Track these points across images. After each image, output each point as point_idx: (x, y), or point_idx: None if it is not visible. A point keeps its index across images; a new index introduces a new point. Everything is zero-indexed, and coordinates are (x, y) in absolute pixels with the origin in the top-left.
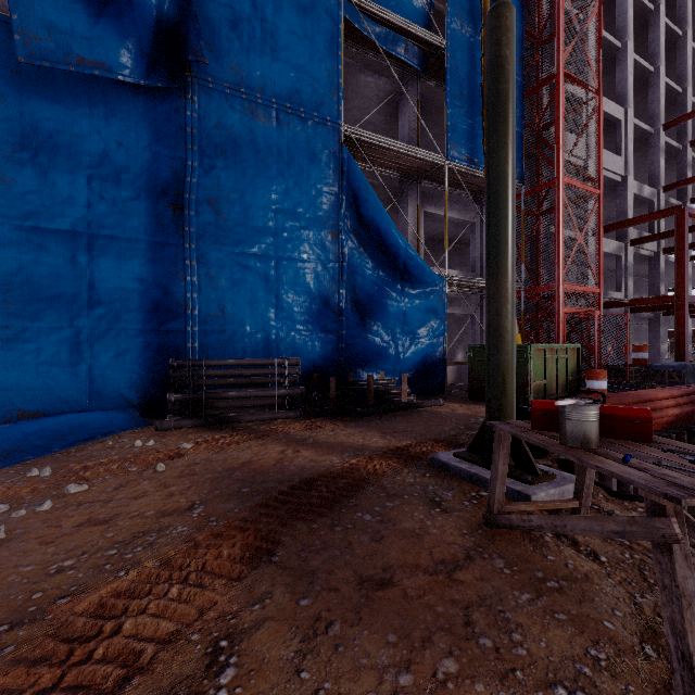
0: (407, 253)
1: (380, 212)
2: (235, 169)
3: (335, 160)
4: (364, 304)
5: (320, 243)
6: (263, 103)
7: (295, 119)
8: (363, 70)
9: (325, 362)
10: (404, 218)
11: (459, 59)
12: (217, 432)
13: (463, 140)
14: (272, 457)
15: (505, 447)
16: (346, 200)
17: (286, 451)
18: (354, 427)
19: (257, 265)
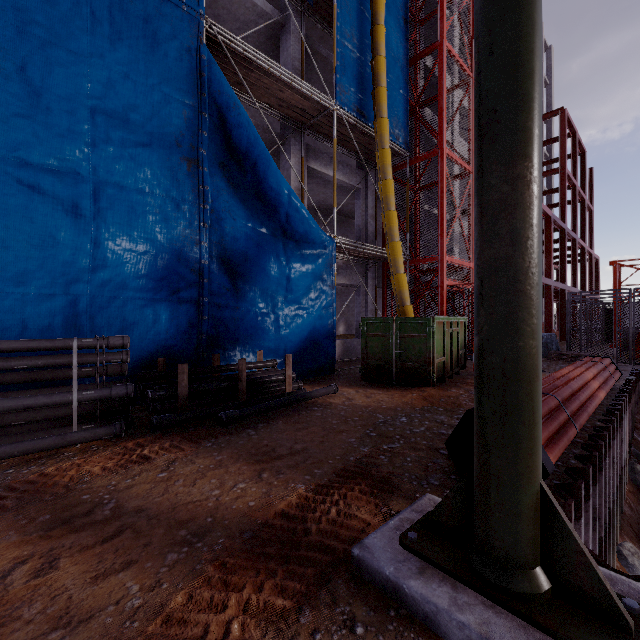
0: (292, 202)
1: (257, 143)
2: (6, 20)
3: (193, 60)
4: (235, 263)
5: (171, 172)
6: None
7: None
8: None
9: (178, 340)
10: (286, 170)
11: None
12: None
13: (352, 87)
14: None
15: None
16: (211, 120)
17: (17, 568)
18: (210, 451)
19: (56, 188)
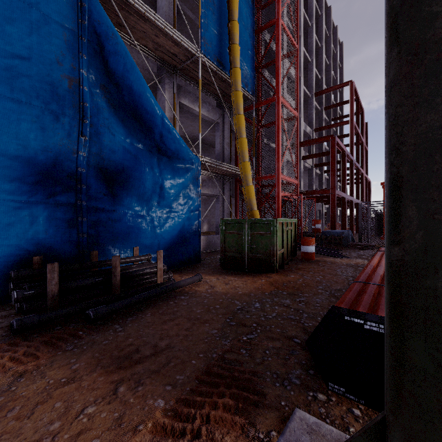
0: (164, 123)
1: (133, 70)
2: None
3: None
4: (114, 172)
5: (49, 86)
6: None
7: None
8: None
9: (56, 239)
10: (162, 103)
11: None
12: None
13: (213, 41)
14: None
15: None
16: (90, 45)
17: None
18: (68, 357)
19: None
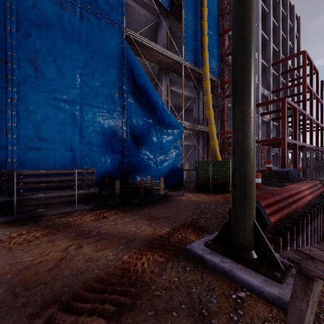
0: (163, 108)
1: (147, 82)
2: (48, 40)
3: (120, 48)
4: (138, 136)
5: (110, 97)
6: (70, 1)
7: (94, 17)
8: (137, 5)
9: (113, 170)
10: (160, 92)
11: (190, 7)
12: (20, 228)
13: (191, 51)
14: (53, 258)
15: (315, 294)
16: (127, 73)
17: (70, 247)
18: (130, 215)
19: (66, 107)
